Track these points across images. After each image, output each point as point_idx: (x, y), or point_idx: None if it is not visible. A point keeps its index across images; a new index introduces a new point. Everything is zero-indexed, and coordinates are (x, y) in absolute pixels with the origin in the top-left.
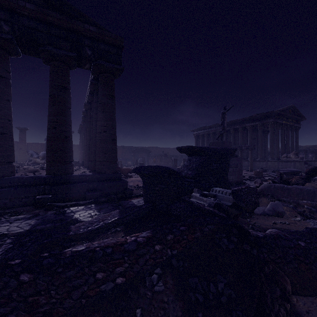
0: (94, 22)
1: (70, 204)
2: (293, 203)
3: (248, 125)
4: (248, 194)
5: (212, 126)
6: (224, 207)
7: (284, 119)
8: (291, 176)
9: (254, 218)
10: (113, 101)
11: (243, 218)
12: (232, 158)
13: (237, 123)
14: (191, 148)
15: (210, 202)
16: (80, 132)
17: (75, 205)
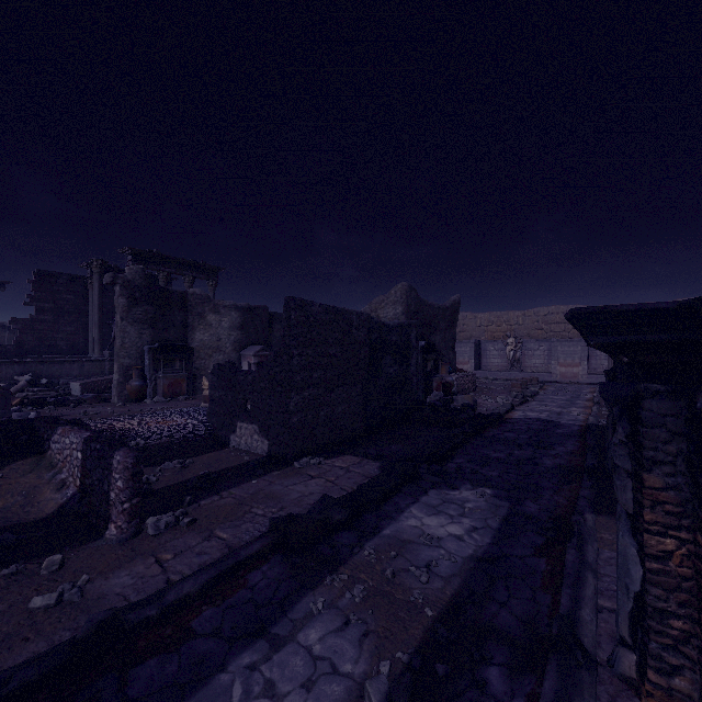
0: None
1: None
2: None
3: None
4: None
5: None
6: None
7: None
8: None
9: None
10: None
11: None
12: None
13: None
14: None
15: None
16: None
17: None
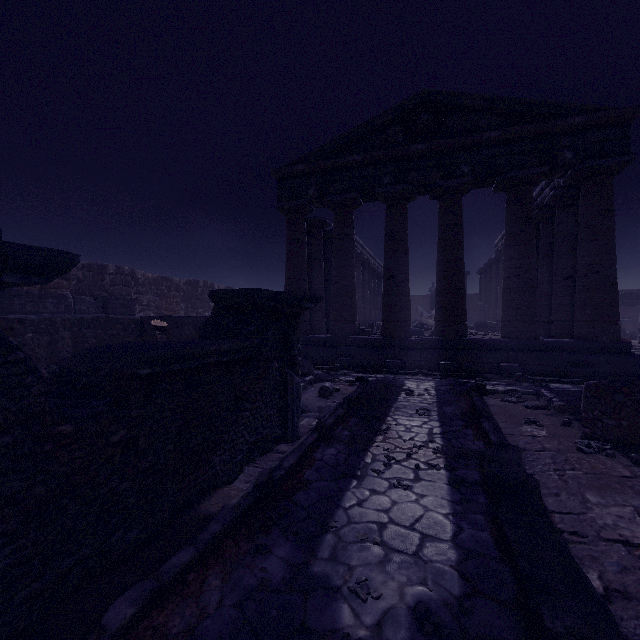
0: (579, 106)
1: (547, 379)
2: None
3: None
4: None
5: None
6: None
7: None
8: None
9: None
10: (611, 219)
11: None
12: None
13: None
14: None
15: None
16: (484, 271)
17: (554, 381)
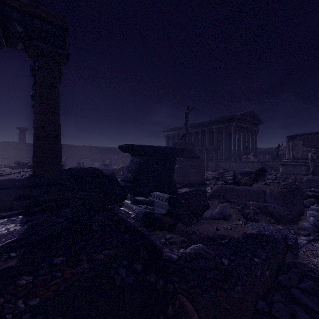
0: None
1: None
2: (241, 205)
3: (214, 127)
4: (196, 198)
5: (182, 127)
6: (156, 216)
7: (245, 123)
8: (245, 176)
9: (201, 223)
10: (55, 91)
11: (188, 224)
12: (194, 159)
13: (204, 125)
14: (131, 146)
15: (138, 211)
16: None
17: None
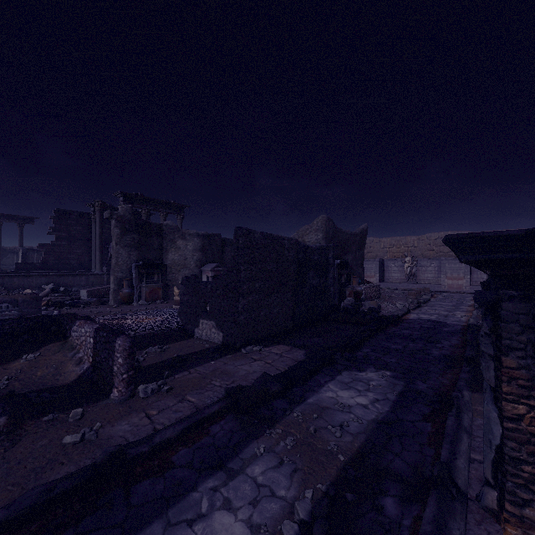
0: None
1: None
2: None
3: None
4: None
5: None
6: None
7: None
8: None
9: None
10: None
11: None
12: None
13: None
14: None
15: (19, 314)
16: None
17: None
